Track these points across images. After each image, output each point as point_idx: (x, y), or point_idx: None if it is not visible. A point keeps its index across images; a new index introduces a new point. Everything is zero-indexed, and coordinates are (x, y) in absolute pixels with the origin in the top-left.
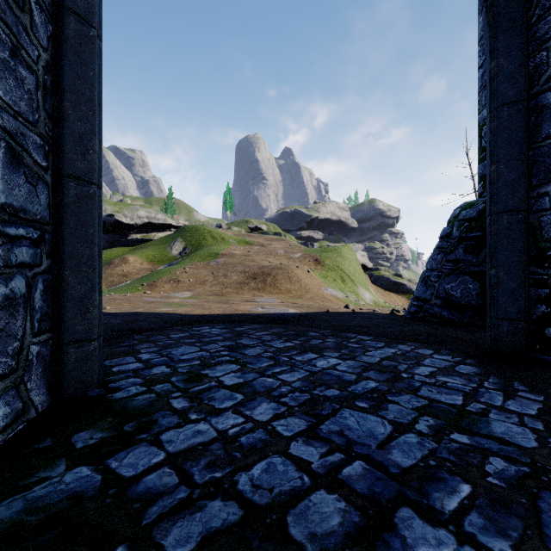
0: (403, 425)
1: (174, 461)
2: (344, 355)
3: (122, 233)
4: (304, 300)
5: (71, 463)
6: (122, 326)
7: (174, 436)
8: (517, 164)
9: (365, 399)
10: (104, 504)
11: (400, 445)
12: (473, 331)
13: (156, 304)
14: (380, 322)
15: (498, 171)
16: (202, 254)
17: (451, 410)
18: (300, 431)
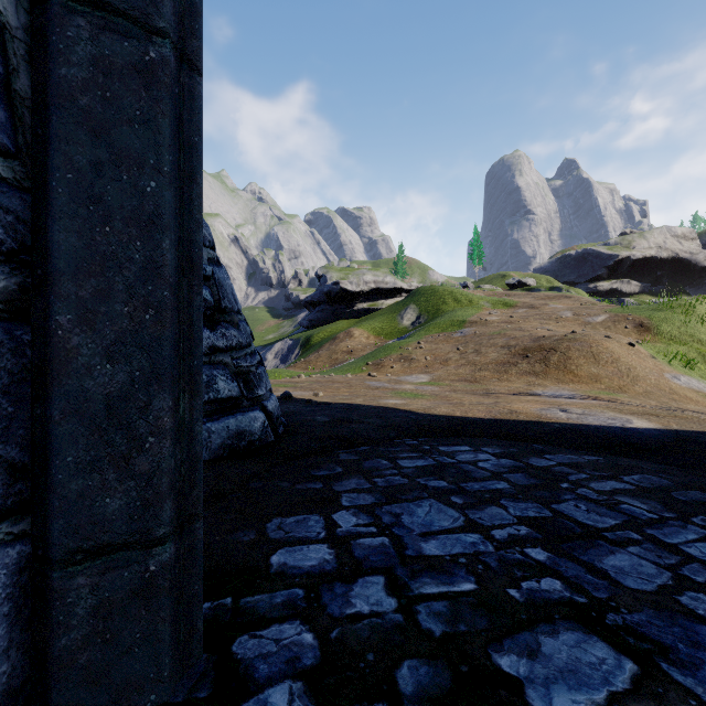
0: None
1: None
2: None
3: (348, 303)
4: (632, 397)
5: None
6: (326, 430)
7: None
8: None
9: None
10: None
11: None
12: None
13: (381, 391)
14: None
15: None
16: (442, 323)
17: None
18: None
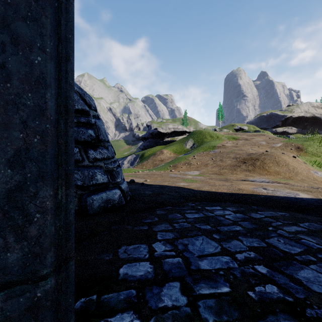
0: None
1: None
2: None
3: (161, 138)
4: (295, 182)
5: None
6: (150, 198)
7: None
8: None
9: None
10: None
11: None
12: None
13: (176, 179)
14: None
15: None
16: (204, 147)
17: None
18: None
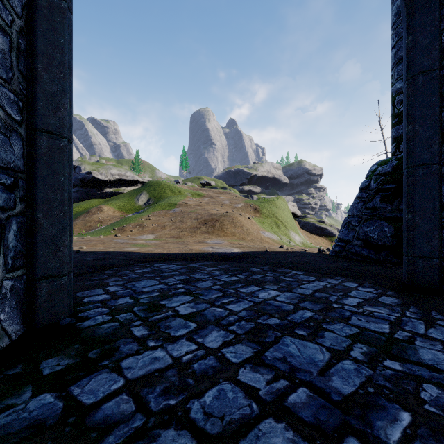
0: (339, 352)
1: (132, 387)
2: (282, 288)
3: (98, 188)
4: (246, 242)
5: (37, 390)
6: (95, 263)
7: (133, 363)
8: (431, 124)
9: (303, 327)
10: (63, 434)
11: (339, 372)
12: (389, 267)
13: (124, 244)
14: (311, 259)
15: (414, 130)
16: (163, 204)
17: (381, 337)
18: (247, 358)
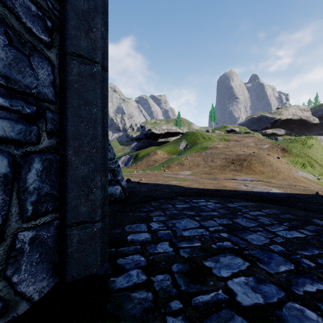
0: None
1: None
2: None
3: (155, 139)
4: (277, 180)
5: None
6: (146, 194)
7: None
8: None
9: None
10: None
11: None
12: None
13: (169, 178)
14: None
15: None
16: (197, 148)
17: None
18: None
